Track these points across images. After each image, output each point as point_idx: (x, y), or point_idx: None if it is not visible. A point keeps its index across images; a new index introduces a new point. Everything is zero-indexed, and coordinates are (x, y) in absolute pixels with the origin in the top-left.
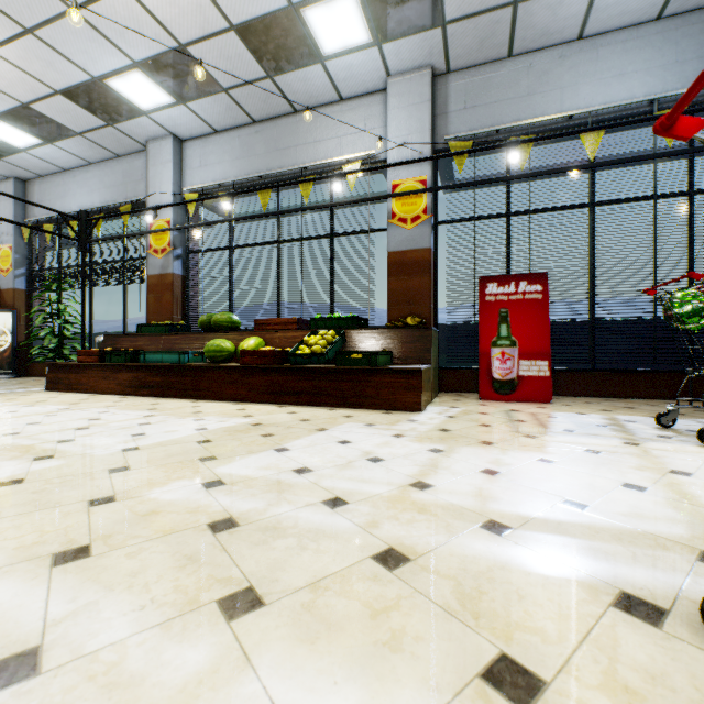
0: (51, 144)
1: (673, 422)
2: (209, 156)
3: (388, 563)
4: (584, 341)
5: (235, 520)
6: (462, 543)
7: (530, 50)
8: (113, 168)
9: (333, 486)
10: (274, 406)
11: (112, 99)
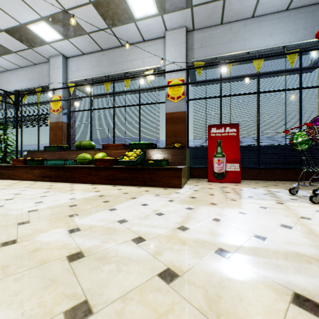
0: (0, 57)
1: (296, 192)
2: (80, 65)
3: (167, 279)
4: (254, 155)
5: (83, 253)
6: (206, 264)
7: (231, 21)
8: (32, 70)
9: (138, 230)
10: (111, 186)
11: (31, 35)
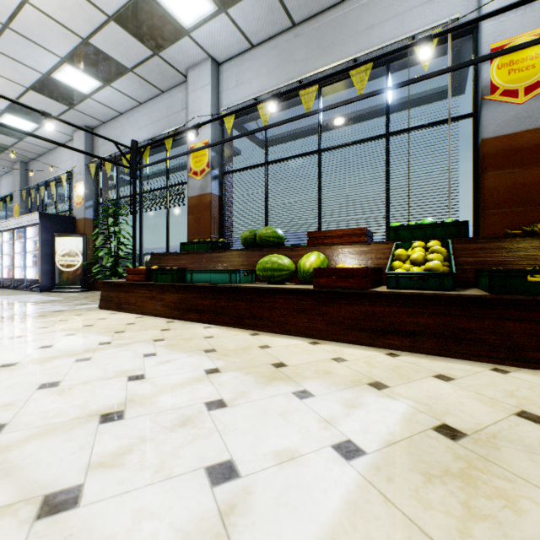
0: (108, 86)
1: None
2: (245, 73)
3: None
4: None
5: None
6: None
7: None
8: (158, 104)
9: None
10: (378, 352)
11: (158, 18)
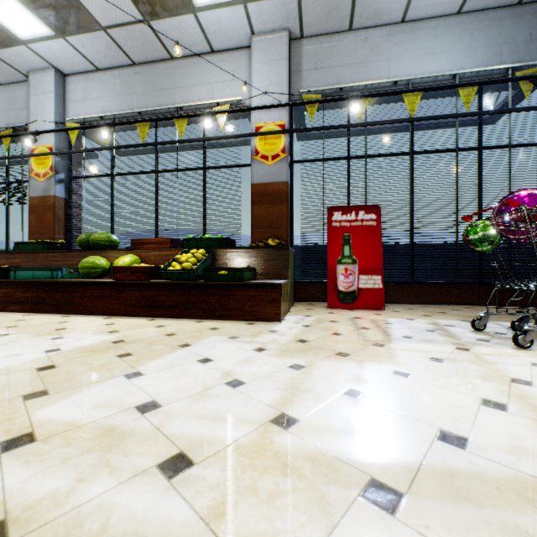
0: None
1: (485, 326)
2: (91, 91)
3: None
4: (406, 260)
5: (7, 529)
6: None
7: (366, 26)
8: None
9: (180, 432)
10: (145, 319)
11: None
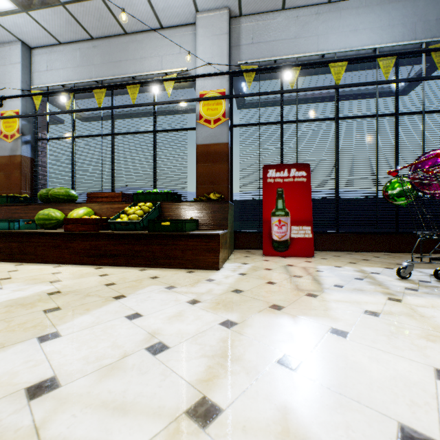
0: None
1: (410, 275)
2: (54, 63)
3: None
4: (332, 212)
5: None
6: None
7: (297, 6)
8: None
9: (63, 437)
10: (92, 267)
11: None
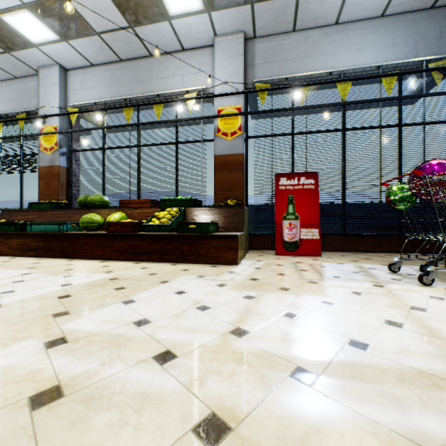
0: None
1: (399, 269)
2: (87, 82)
3: (209, 438)
4: (339, 216)
5: (62, 389)
6: (278, 400)
7: (306, 28)
8: (12, 86)
9: (166, 338)
10: (131, 263)
11: (7, 31)
